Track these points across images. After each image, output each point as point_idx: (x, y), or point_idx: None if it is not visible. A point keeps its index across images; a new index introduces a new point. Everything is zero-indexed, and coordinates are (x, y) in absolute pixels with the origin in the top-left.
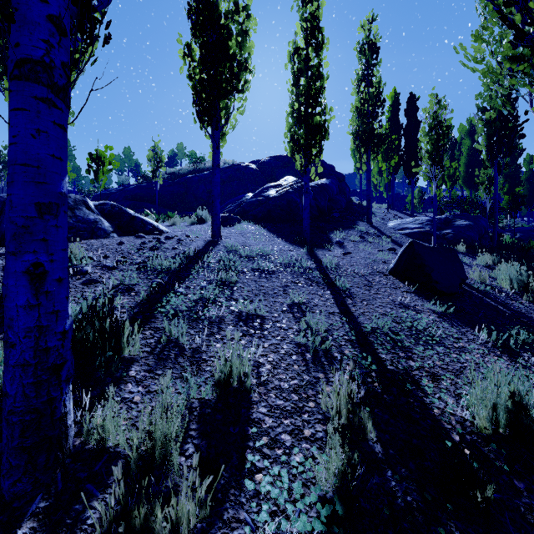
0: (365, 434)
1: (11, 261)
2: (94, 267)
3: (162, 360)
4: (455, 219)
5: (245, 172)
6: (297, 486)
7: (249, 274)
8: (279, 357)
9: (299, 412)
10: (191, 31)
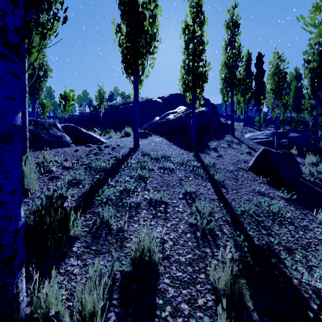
0: (244, 303)
1: None
2: (58, 167)
3: (96, 237)
4: (289, 132)
5: (154, 104)
6: None
7: (157, 171)
8: (177, 235)
9: (193, 283)
10: (120, 16)
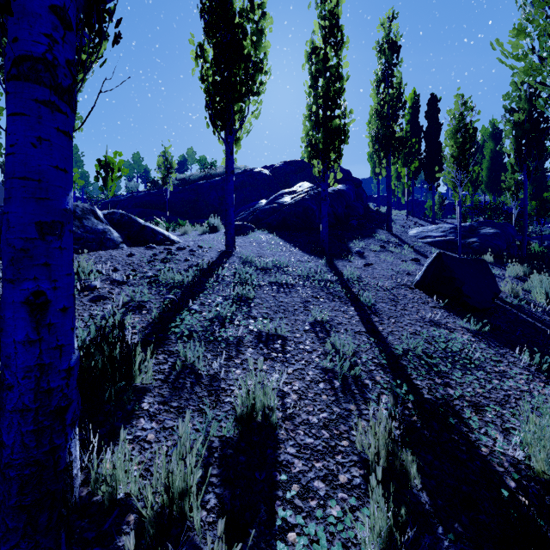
0: (408, 480)
1: (8, 290)
2: (103, 281)
3: (177, 389)
4: (481, 227)
5: (258, 178)
6: (337, 549)
7: (267, 289)
8: (304, 385)
9: (331, 453)
10: (204, 30)
